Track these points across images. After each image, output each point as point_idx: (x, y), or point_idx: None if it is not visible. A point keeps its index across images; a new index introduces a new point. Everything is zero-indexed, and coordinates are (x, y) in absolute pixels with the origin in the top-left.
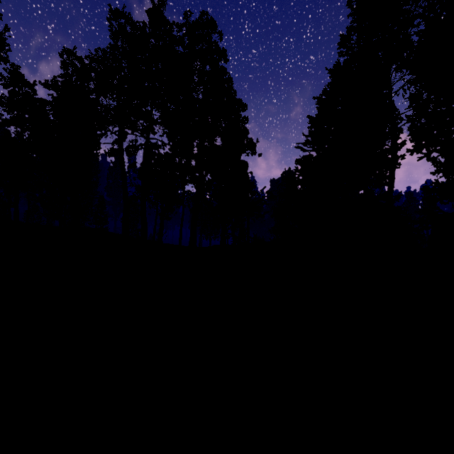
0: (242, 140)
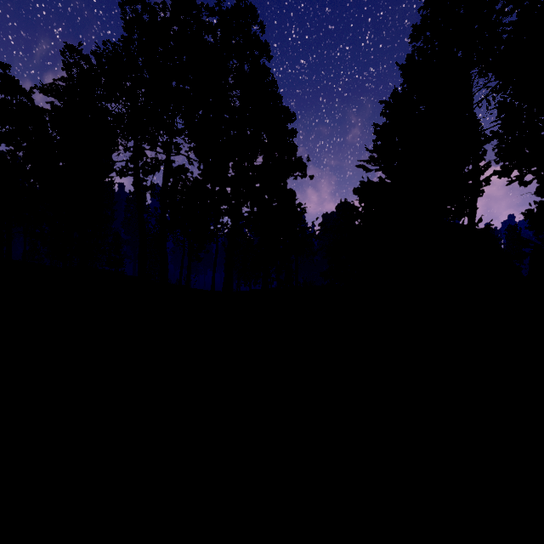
0: (289, 157)
